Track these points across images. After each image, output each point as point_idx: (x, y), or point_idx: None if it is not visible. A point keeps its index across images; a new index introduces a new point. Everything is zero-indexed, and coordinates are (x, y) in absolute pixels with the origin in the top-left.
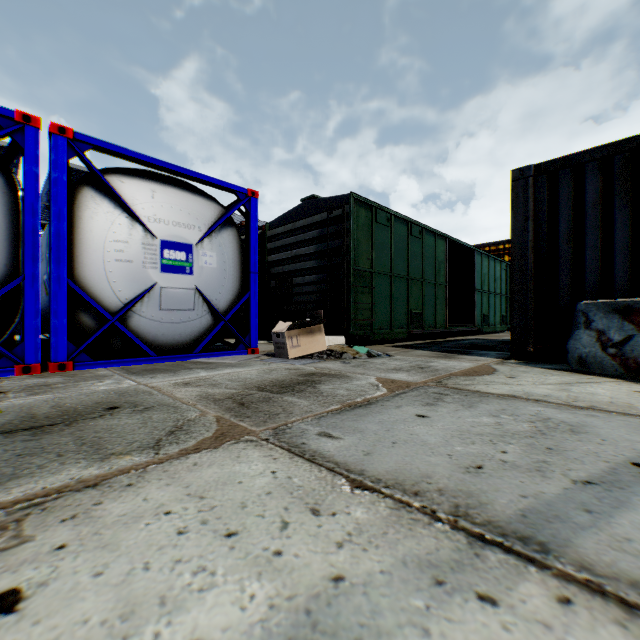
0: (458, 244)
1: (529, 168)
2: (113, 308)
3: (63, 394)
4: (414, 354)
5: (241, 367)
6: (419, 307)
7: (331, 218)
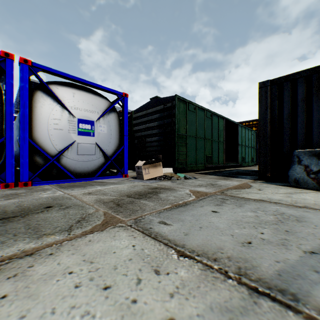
0: (230, 121)
1: (268, 81)
2: (53, 154)
3: (24, 199)
4: (208, 177)
5: (119, 184)
6: (210, 153)
7: (165, 108)
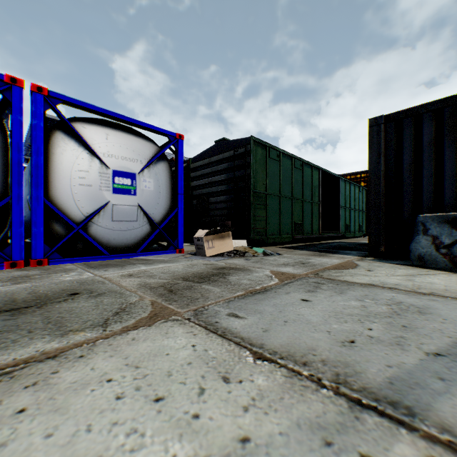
0: (328, 174)
1: (381, 117)
2: (77, 220)
3: (38, 283)
4: (297, 253)
5: (171, 263)
6: (300, 219)
7: (237, 155)
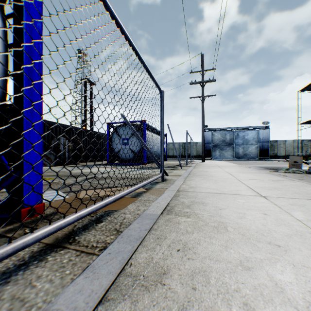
0: None
1: None
2: None
3: None
4: None
5: None
6: None
7: None
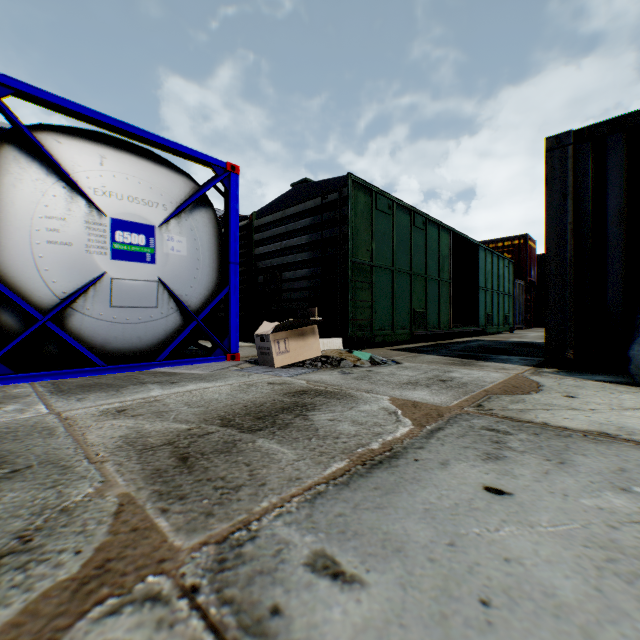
0: (461, 238)
1: (568, 135)
2: (45, 304)
3: None
4: (424, 360)
5: (211, 380)
6: (422, 306)
7: (326, 204)
